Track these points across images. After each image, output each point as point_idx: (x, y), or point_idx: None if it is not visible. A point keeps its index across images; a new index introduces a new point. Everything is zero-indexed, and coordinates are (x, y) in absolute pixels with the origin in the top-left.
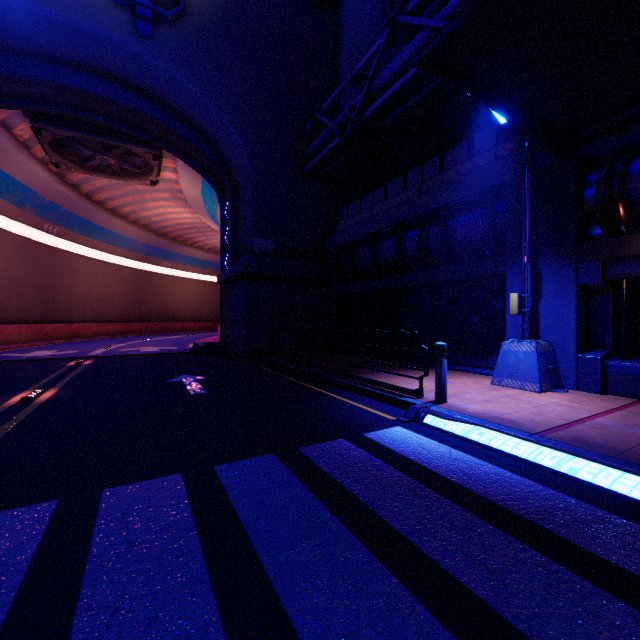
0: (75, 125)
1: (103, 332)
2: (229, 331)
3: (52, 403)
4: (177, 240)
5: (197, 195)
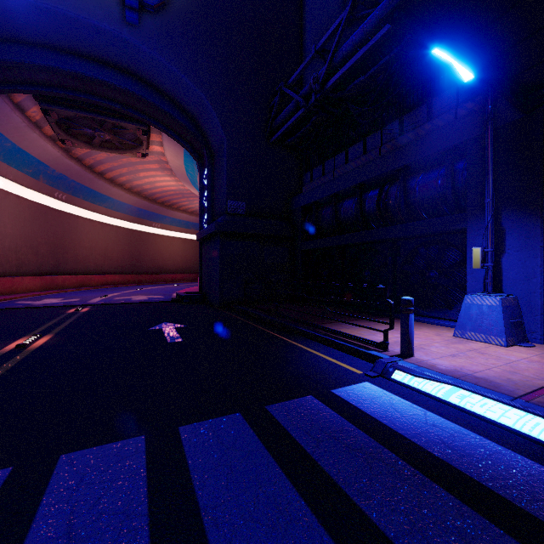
0: (76, 106)
1: (104, 282)
2: (206, 282)
3: (42, 350)
4: (165, 205)
5: (180, 165)
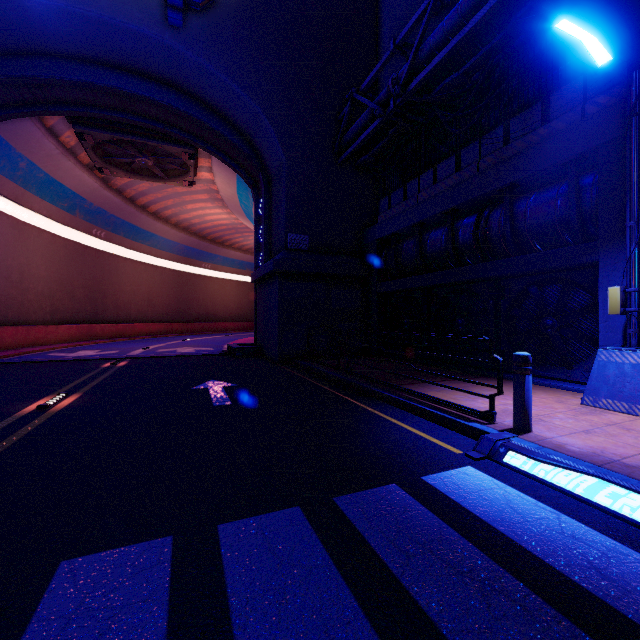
0: (114, 128)
1: (147, 332)
2: (263, 332)
3: (66, 412)
4: (216, 242)
5: (233, 194)
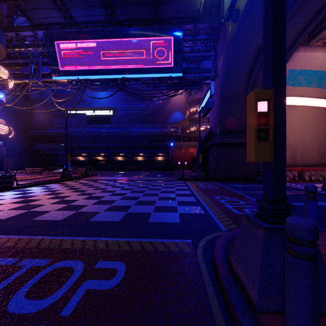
0: None
1: None
2: None
3: None
4: None
5: None
